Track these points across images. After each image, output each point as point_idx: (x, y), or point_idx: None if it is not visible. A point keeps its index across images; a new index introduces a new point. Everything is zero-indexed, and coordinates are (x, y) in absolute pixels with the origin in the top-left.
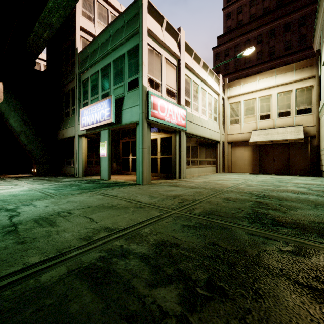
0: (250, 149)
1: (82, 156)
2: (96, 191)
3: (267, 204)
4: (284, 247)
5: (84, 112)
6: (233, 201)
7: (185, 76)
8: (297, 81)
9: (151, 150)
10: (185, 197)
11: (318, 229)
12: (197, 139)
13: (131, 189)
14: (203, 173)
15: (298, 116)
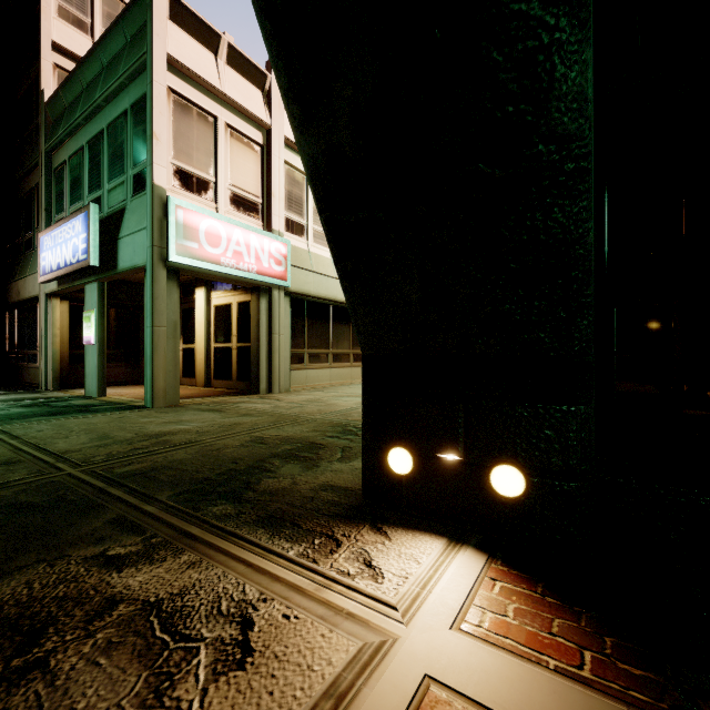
0: None
1: (55, 343)
2: (1, 424)
3: (324, 448)
4: (125, 547)
5: (45, 241)
6: (262, 444)
7: (288, 168)
8: None
9: (220, 329)
10: (177, 437)
11: (300, 502)
12: (327, 306)
13: (96, 420)
14: (344, 381)
15: None
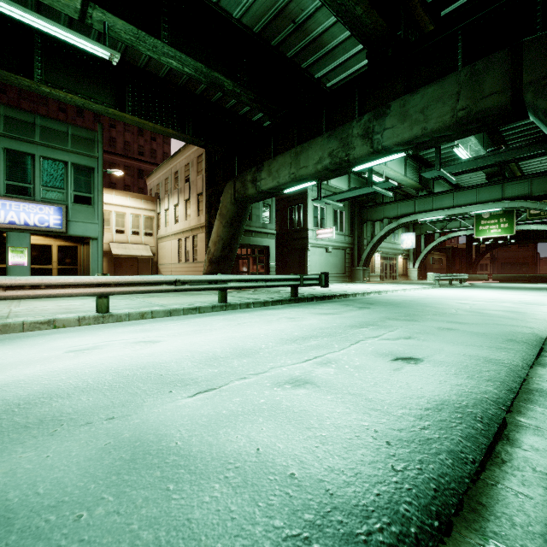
0: (106, 260)
1: None
2: None
3: None
4: None
5: None
6: None
7: None
8: (145, 210)
9: (39, 257)
10: None
11: None
12: None
13: None
14: None
15: (145, 237)
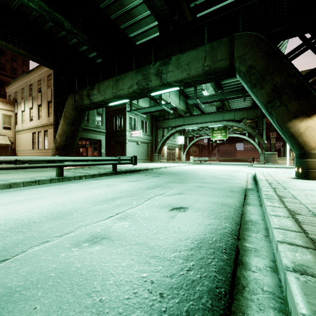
0: None
1: None
2: None
3: None
4: None
5: None
6: None
7: None
8: (3, 109)
9: None
10: None
11: None
12: None
13: None
14: None
15: (4, 130)
